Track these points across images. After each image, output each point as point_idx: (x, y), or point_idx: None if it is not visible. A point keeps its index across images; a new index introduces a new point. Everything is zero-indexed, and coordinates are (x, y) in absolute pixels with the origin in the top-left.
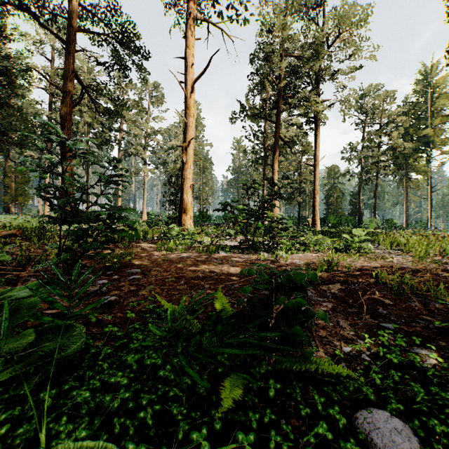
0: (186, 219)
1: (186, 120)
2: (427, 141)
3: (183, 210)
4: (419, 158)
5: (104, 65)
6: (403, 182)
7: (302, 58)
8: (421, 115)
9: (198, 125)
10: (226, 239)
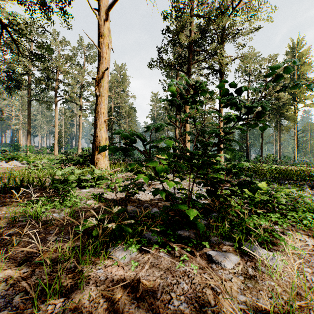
0: (100, 158)
1: (99, 49)
2: (295, 96)
3: (96, 147)
4: (289, 109)
5: (25, 5)
6: (278, 126)
7: (209, 21)
8: (290, 77)
9: (125, 81)
10: (138, 193)
